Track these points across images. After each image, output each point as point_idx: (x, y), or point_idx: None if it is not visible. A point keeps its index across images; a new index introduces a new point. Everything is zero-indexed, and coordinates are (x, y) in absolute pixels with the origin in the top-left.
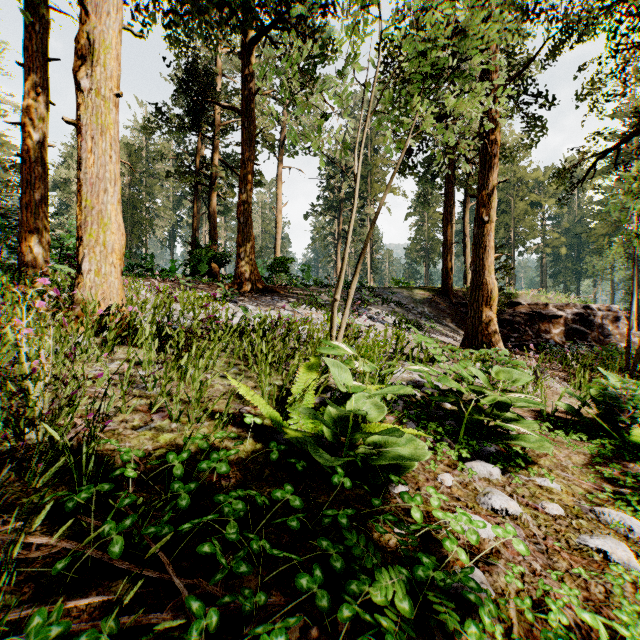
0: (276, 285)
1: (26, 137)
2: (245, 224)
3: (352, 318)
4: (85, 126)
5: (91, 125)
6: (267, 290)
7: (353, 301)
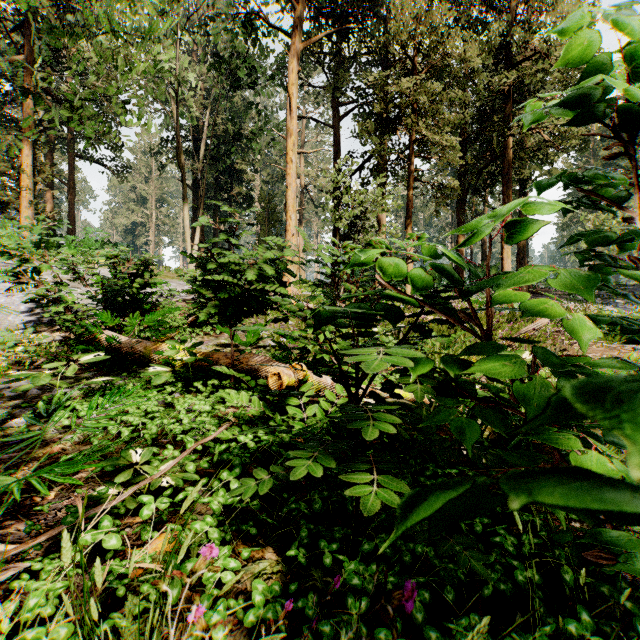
0: (537, 289)
1: (459, 250)
2: (522, 257)
3: (598, 306)
4: (504, 257)
5: (506, 257)
6: (536, 293)
7: (603, 297)
